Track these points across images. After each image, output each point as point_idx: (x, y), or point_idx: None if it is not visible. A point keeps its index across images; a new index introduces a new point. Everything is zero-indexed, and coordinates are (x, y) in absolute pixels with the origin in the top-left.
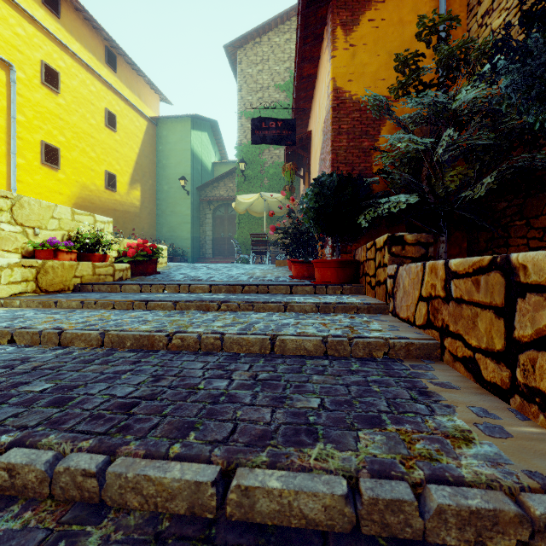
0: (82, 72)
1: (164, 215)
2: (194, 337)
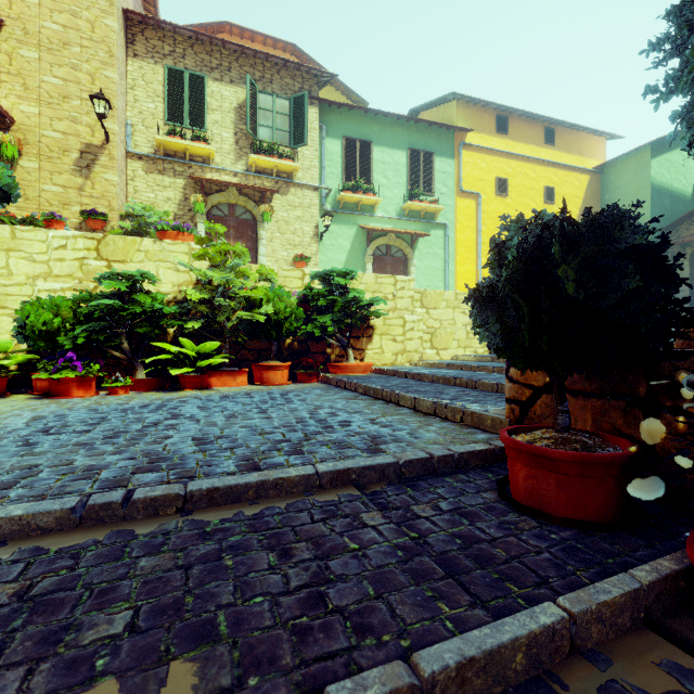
0: (524, 167)
1: None
2: None
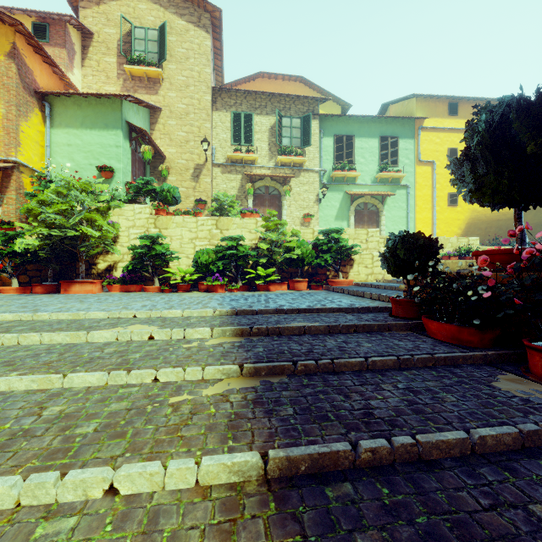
0: None
1: None
2: None
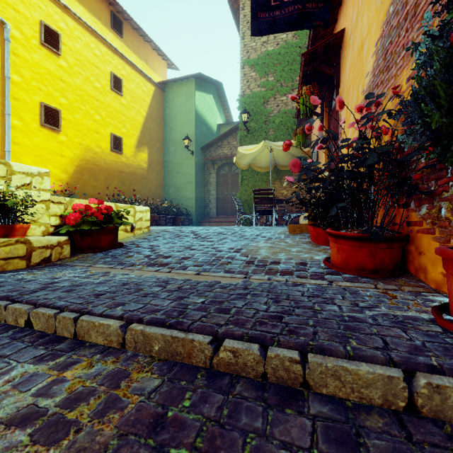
0: (86, 36)
1: (170, 176)
2: None
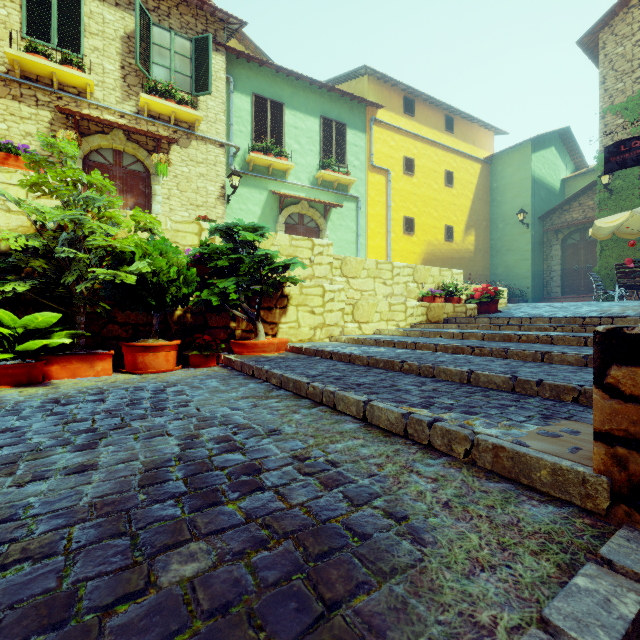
0: (428, 149)
1: (498, 255)
2: (534, 336)
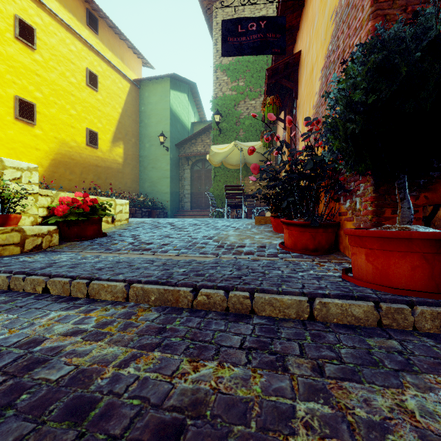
0: (61, 31)
1: (146, 171)
2: None
